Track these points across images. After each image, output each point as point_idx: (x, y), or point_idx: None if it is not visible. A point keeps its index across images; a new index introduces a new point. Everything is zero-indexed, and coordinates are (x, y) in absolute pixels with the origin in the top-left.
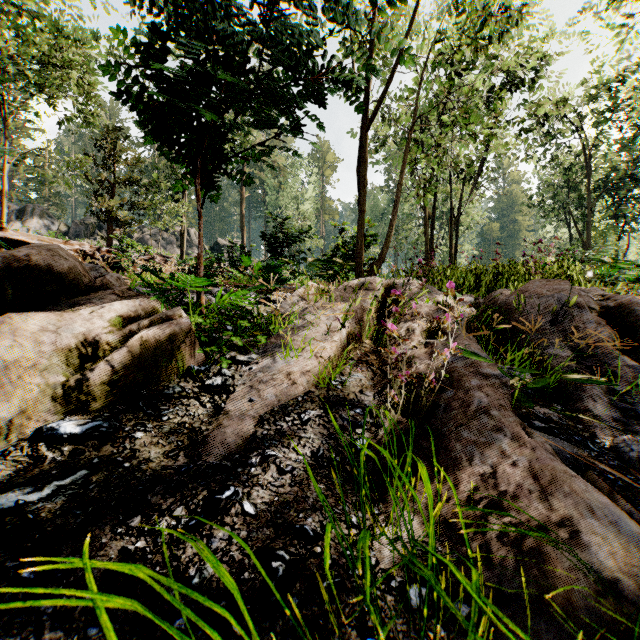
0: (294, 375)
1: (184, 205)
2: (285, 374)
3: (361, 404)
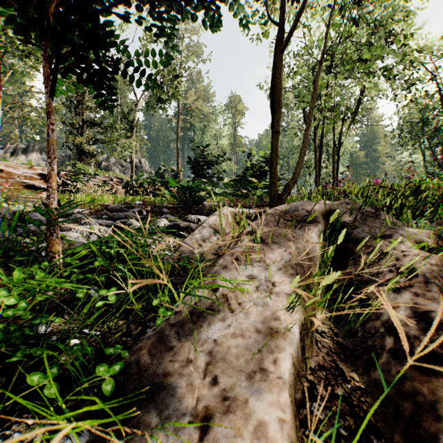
0: None
1: (133, 140)
2: None
3: None
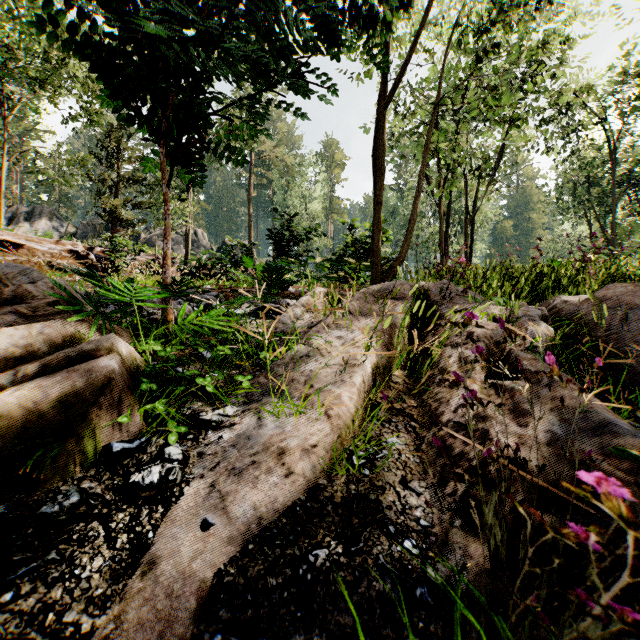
0: (291, 449)
1: (189, 204)
2: (275, 451)
3: (410, 519)
